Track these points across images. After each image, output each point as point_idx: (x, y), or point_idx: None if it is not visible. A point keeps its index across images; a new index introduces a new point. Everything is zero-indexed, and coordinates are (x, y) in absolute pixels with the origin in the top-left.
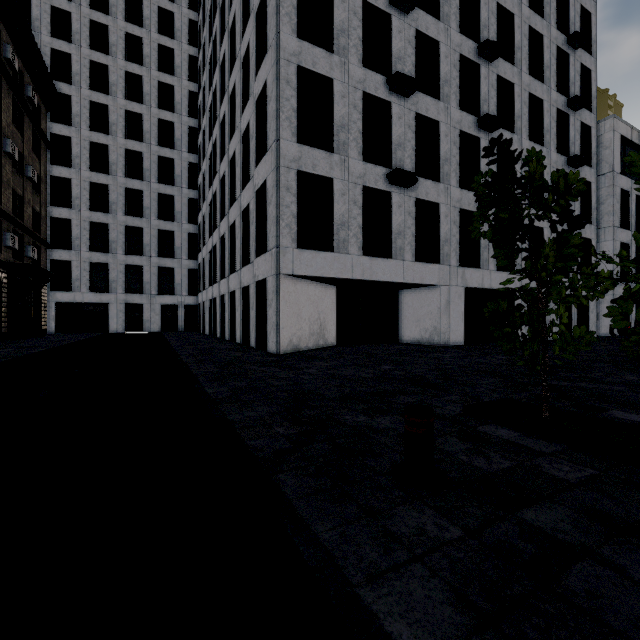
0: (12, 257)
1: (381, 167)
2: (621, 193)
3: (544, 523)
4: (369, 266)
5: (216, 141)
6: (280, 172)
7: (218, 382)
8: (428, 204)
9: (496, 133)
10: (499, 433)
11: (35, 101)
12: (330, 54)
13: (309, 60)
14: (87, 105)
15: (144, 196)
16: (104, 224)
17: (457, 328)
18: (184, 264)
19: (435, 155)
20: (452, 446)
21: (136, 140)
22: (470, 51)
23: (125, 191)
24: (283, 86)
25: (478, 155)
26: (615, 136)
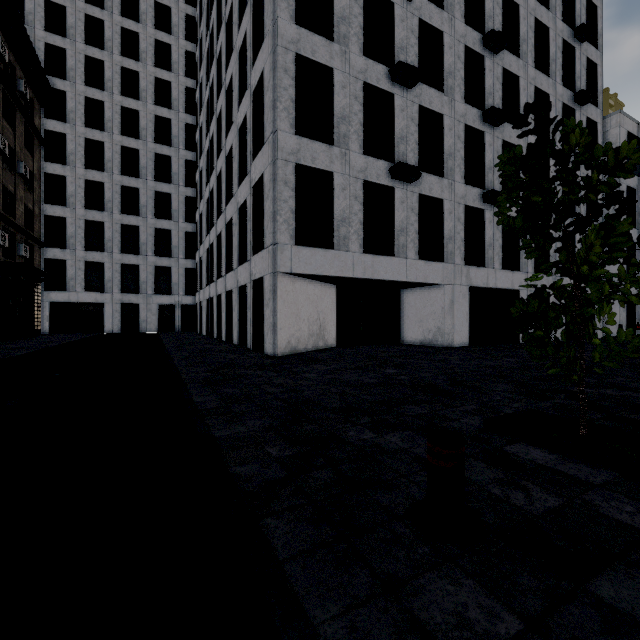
0: (3, 255)
1: (383, 161)
2: (627, 190)
3: (630, 604)
4: (371, 264)
5: (213, 137)
6: (278, 165)
7: (208, 389)
8: (431, 200)
9: (501, 127)
10: (532, 455)
11: (27, 96)
12: (330, 42)
13: (308, 48)
14: (82, 101)
15: (140, 194)
16: (99, 222)
17: (461, 329)
18: (181, 263)
19: (439, 149)
20: (479, 474)
21: (132, 137)
22: (475, 42)
23: (121, 189)
24: (281, 75)
25: (483, 150)
26: (621, 132)
